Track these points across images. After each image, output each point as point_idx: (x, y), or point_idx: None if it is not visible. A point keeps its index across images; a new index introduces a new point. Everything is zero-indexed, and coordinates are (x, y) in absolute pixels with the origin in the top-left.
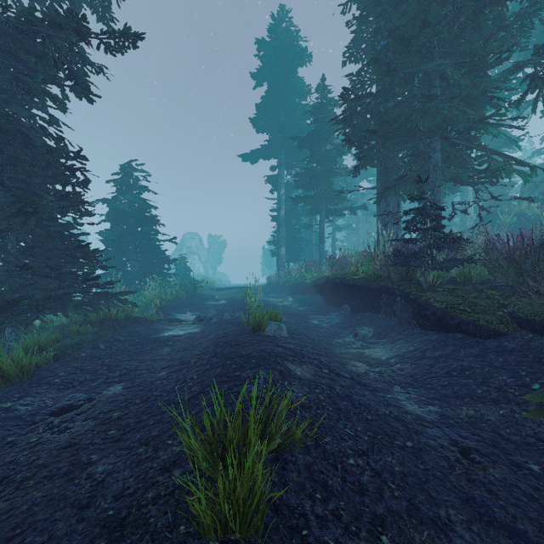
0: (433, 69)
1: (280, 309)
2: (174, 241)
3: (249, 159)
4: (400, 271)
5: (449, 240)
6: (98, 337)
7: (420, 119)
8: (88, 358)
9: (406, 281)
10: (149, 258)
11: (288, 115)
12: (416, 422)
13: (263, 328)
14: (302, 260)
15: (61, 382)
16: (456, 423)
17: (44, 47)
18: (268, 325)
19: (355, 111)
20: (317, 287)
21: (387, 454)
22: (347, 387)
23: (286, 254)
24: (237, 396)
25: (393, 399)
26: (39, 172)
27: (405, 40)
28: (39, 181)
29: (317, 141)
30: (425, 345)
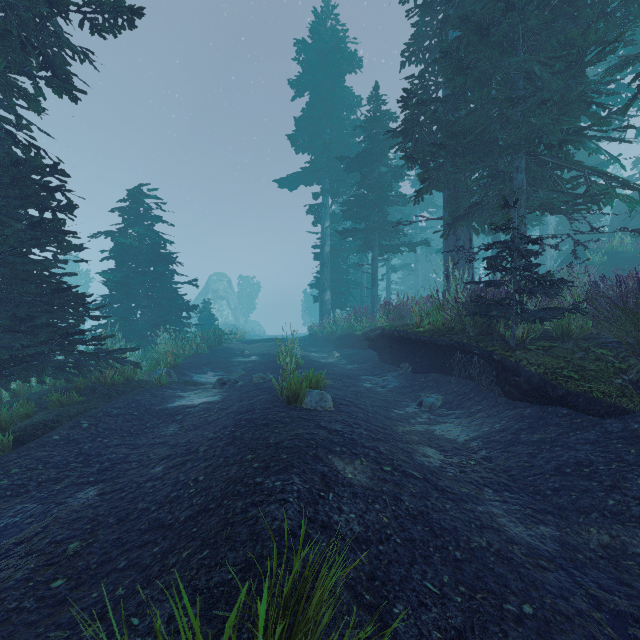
0: (517, 67)
1: (324, 368)
2: (195, 284)
3: (287, 185)
4: (479, 323)
5: (545, 282)
6: (84, 409)
7: (500, 130)
8: (62, 442)
9: (486, 336)
10: (163, 305)
11: (334, 132)
12: (529, 560)
13: (301, 399)
14: (350, 307)
15: (10, 484)
16: (588, 560)
17: (6, 22)
18: (307, 395)
19: (418, 121)
20: (370, 341)
21: (496, 634)
22: (419, 495)
23: (332, 299)
24: (254, 527)
25: (487, 514)
26: (2, 190)
27: (482, 28)
28: (2, 203)
29: (369, 162)
30: (516, 423)
